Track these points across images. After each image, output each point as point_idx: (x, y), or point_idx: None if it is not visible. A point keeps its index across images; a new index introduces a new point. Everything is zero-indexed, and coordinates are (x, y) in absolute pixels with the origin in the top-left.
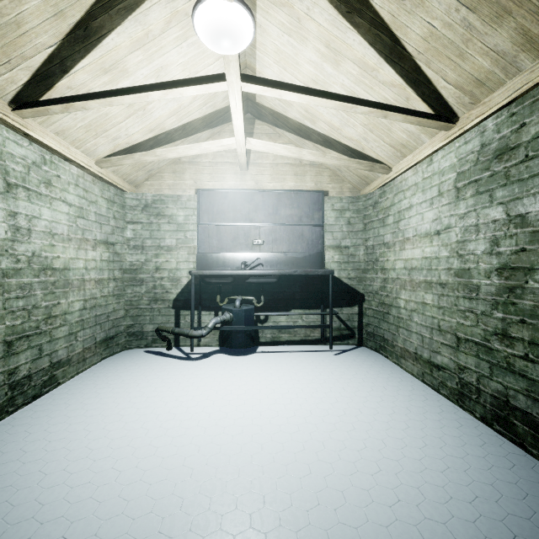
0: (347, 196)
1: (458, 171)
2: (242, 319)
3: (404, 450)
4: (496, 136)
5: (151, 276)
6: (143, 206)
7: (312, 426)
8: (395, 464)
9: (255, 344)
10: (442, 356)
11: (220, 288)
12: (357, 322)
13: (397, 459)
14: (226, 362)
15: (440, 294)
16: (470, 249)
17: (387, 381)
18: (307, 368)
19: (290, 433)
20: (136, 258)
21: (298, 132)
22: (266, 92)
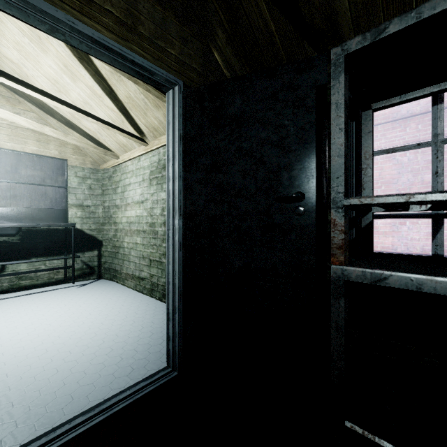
0: (89, 168)
1: (151, 170)
2: None
3: (114, 323)
4: (163, 158)
5: None
6: None
7: (50, 331)
8: (106, 330)
9: None
10: (144, 272)
11: None
12: (97, 262)
13: (108, 328)
14: None
15: (144, 237)
16: (155, 212)
17: (114, 295)
18: (50, 301)
19: (31, 339)
20: None
21: (41, 107)
22: (6, 81)
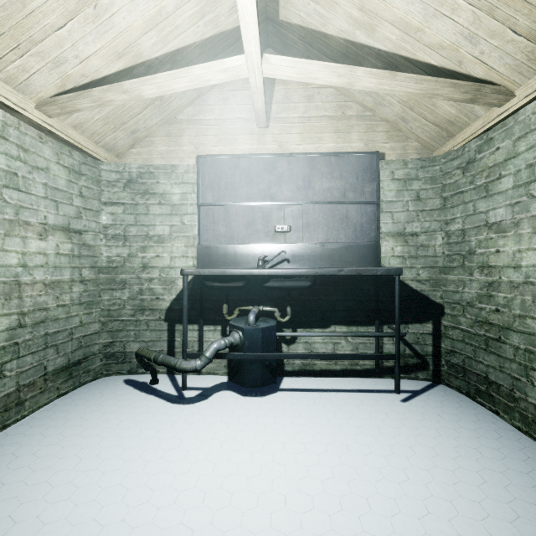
0: (415, 158)
1: None
2: (259, 343)
3: None
4: None
5: (136, 277)
6: (125, 181)
7: None
8: None
9: (278, 374)
10: None
11: (227, 294)
12: (431, 347)
13: None
14: (233, 411)
15: None
16: None
17: (533, 483)
18: (365, 433)
19: None
20: (117, 253)
21: (342, 61)
22: None
